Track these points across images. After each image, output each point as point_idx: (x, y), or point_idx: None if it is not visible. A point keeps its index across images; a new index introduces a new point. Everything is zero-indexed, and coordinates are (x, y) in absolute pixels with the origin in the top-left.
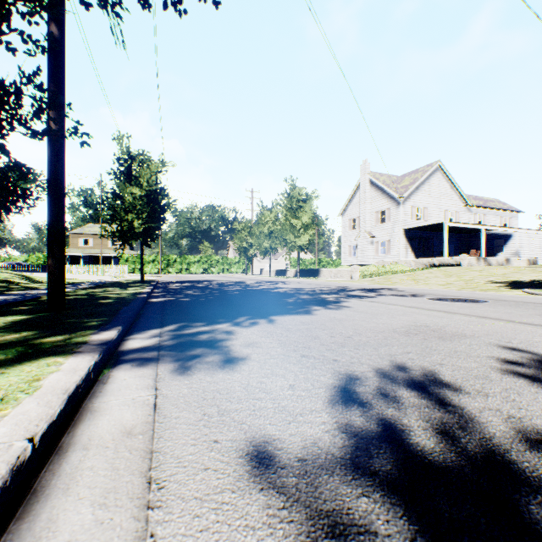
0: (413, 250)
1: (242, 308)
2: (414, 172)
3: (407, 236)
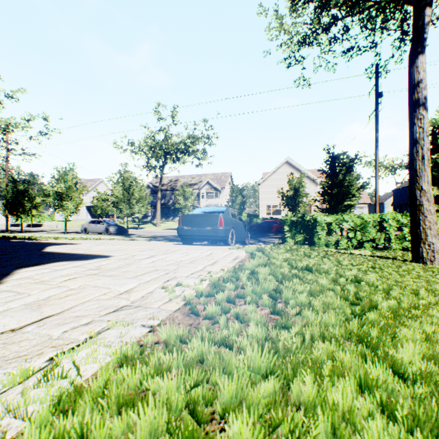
0: (91, 214)
1: (34, 232)
2: (93, 180)
3: (88, 209)
